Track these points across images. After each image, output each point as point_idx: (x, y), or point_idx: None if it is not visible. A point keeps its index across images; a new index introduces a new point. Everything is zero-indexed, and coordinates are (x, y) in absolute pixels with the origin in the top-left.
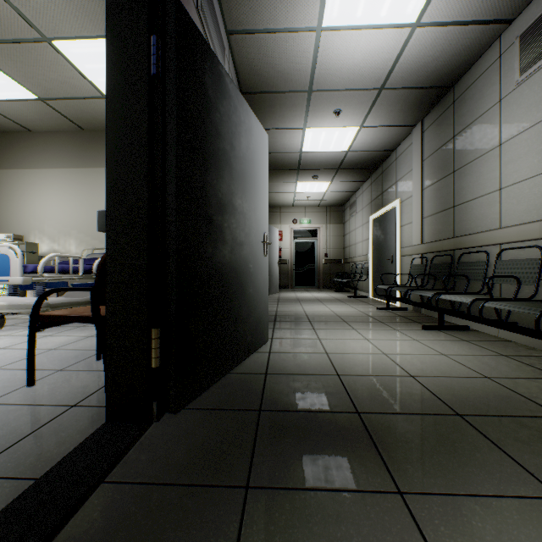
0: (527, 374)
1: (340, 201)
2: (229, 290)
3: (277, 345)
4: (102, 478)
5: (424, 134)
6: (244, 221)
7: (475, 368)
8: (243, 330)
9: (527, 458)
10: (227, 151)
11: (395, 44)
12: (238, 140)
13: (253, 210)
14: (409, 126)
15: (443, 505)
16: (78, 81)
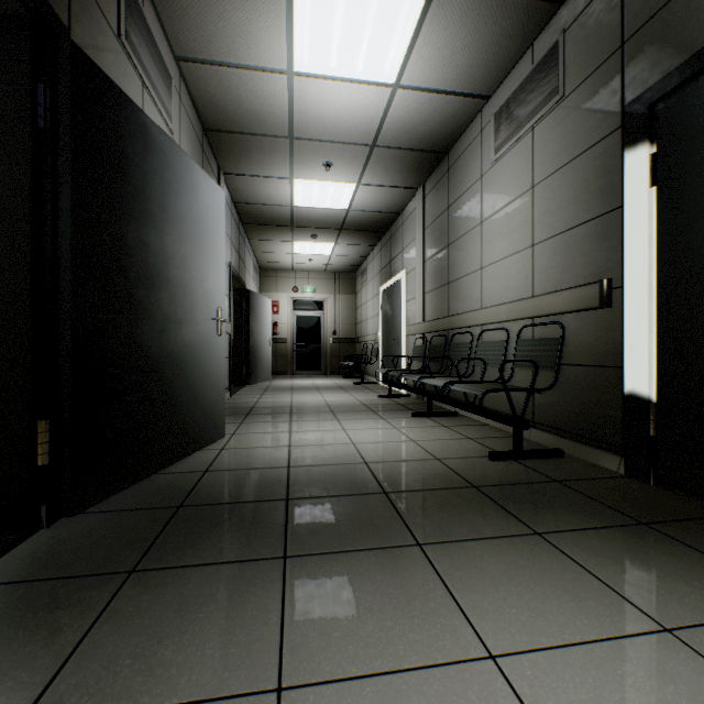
0: (475, 454)
1: (351, 266)
2: (159, 376)
3: (235, 441)
4: None
5: (426, 199)
6: (183, 295)
7: (433, 452)
8: (182, 423)
9: (416, 520)
10: (155, 213)
11: (378, 102)
12: (173, 200)
13: (199, 281)
14: (412, 189)
15: (317, 561)
16: None
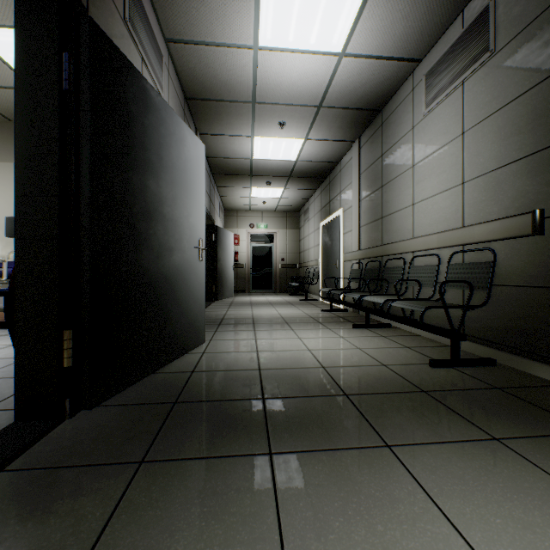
0: (416, 361)
1: (296, 207)
2: (156, 294)
3: (213, 346)
4: (2, 467)
5: (361, 150)
6: (174, 228)
7: (378, 358)
8: (173, 332)
9: (380, 422)
10: (153, 161)
11: (326, 69)
12: (167, 150)
13: (186, 217)
14: (349, 142)
15: (299, 458)
16: (1, 70)
